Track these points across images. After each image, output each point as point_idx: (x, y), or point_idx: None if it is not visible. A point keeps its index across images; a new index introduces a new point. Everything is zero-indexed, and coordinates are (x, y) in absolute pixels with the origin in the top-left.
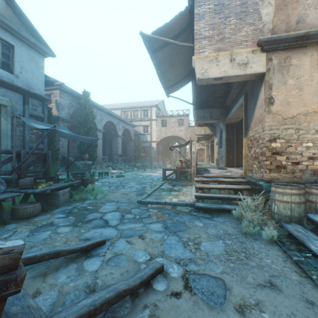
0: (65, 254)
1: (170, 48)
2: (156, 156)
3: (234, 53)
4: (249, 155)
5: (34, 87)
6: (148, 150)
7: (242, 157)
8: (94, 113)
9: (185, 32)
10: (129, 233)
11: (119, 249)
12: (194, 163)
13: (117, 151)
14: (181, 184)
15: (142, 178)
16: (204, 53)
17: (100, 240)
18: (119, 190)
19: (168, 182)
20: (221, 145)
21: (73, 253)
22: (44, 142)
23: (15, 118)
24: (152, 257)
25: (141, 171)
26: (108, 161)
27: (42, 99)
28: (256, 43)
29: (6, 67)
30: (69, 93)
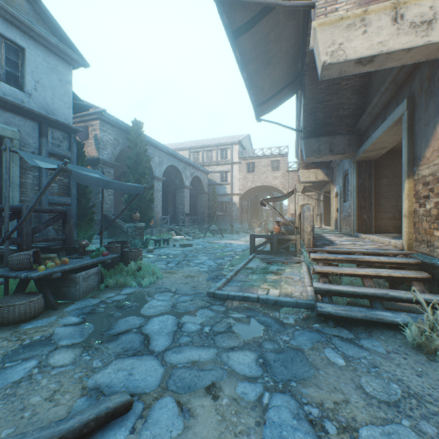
0: None
1: (265, 28)
2: (239, 215)
3: (403, 3)
4: (419, 212)
5: (56, 111)
6: (228, 207)
7: (386, 217)
8: (150, 154)
9: None
10: (187, 379)
11: (157, 435)
12: (309, 226)
13: (182, 209)
14: (280, 261)
15: (218, 248)
16: (337, 13)
17: (118, 404)
18: (180, 269)
19: (259, 257)
20: (346, 197)
21: None
22: (71, 195)
23: (7, 152)
24: None
25: (217, 237)
26: (171, 222)
27: (68, 130)
28: None
29: (12, 81)
30: (114, 124)
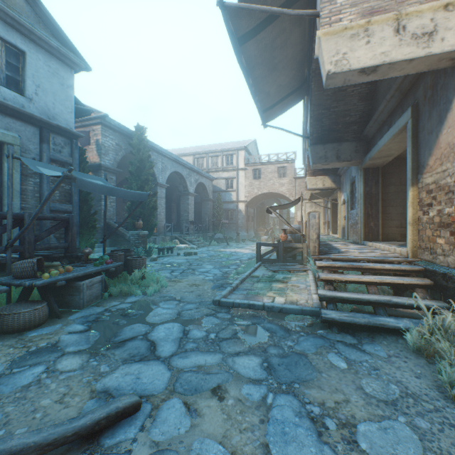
0: None
1: (271, 35)
2: (244, 223)
3: (405, 14)
4: (423, 219)
5: (57, 116)
6: (233, 215)
7: (393, 225)
8: (153, 160)
9: (298, 0)
10: (193, 382)
11: (165, 432)
12: (314, 234)
13: (186, 216)
14: (287, 269)
15: (223, 256)
16: (341, 23)
17: (127, 404)
18: (185, 278)
19: (265, 265)
20: (353, 204)
21: (54, 448)
22: (73, 202)
23: (10, 159)
24: None
25: (222, 246)
26: (175, 230)
27: (70, 135)
28: None
29: (12, 85)
30: (116, 129)
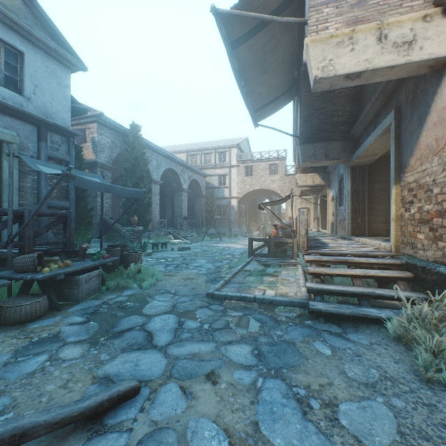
0: (41, 433)
1: (262, 39)
2: (237, 219)
3: (386, 24)
4: (405, 216)
5: (55, 115)
6: (226, 211)
7: (379, 220)
8: (148, 157)
9: (287, 7)
10: (188, 368)
11: (163, 413)
12: (303, 230)
13: (180, 212)
14: (277, 263)
15: (216, 251)
16: (327, 31)
17: (127, 388)
18: (179, 272)
19: (256, 260)
20: (341, 201)
21: (62, 426)
22: (70, 198)
23: (11, 157)
24: (233, 443)
25: (215, 241)
26: (169, 226)
27: (67, 134)
28: (432, 0)
29: (11, 85)
30: (112, 127)
